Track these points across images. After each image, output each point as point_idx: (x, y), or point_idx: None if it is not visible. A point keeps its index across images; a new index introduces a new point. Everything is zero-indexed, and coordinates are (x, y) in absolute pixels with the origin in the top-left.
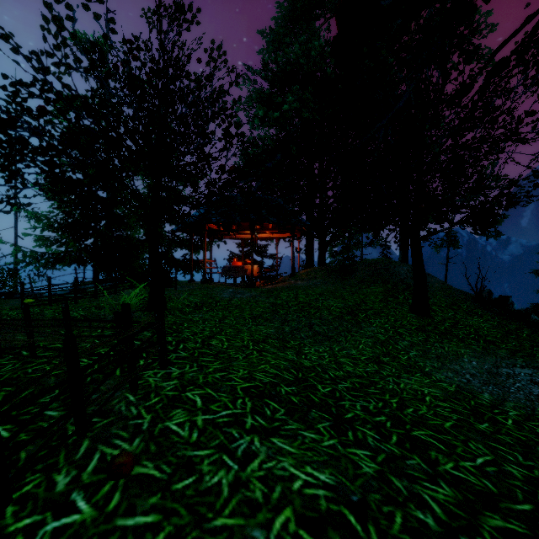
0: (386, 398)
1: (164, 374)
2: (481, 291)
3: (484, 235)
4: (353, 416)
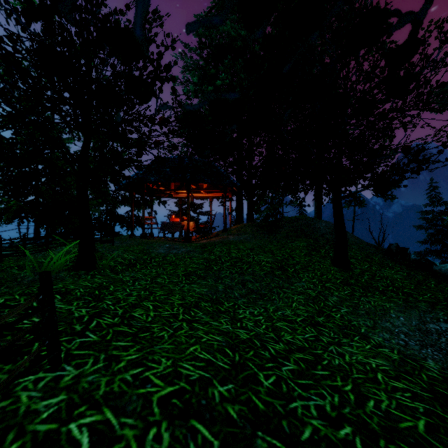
0: (339, 385)
1: (50, 381)
2: (390, 245)
3: (383, 196)
4: (311, 434)
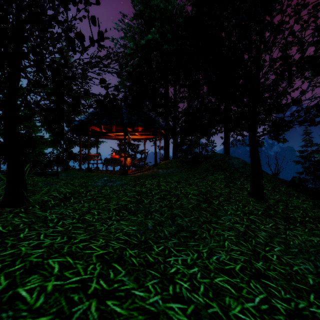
0: None
1: None
2: (293, 177)
3: (276, 139)
4: None
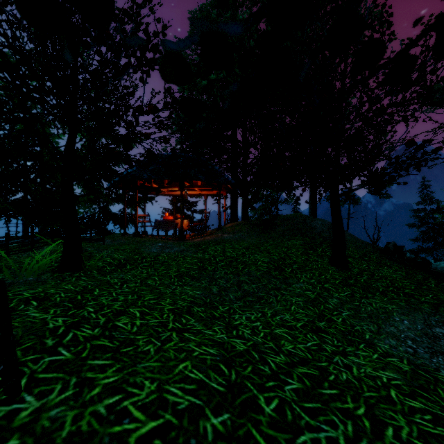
0: (351, 408)
1: (2, 418)
2: (387, 244)
3: (378, 194)
4: None
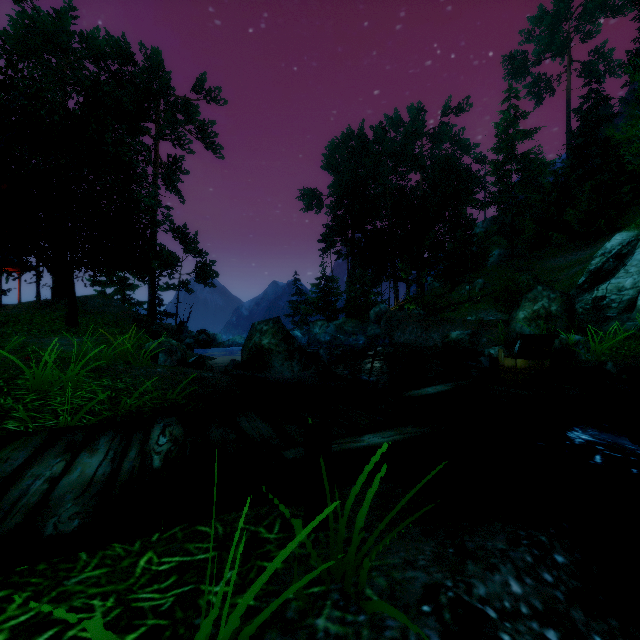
0: None
1: None
2: (135, 315)
3: (204, 283)
4: None
